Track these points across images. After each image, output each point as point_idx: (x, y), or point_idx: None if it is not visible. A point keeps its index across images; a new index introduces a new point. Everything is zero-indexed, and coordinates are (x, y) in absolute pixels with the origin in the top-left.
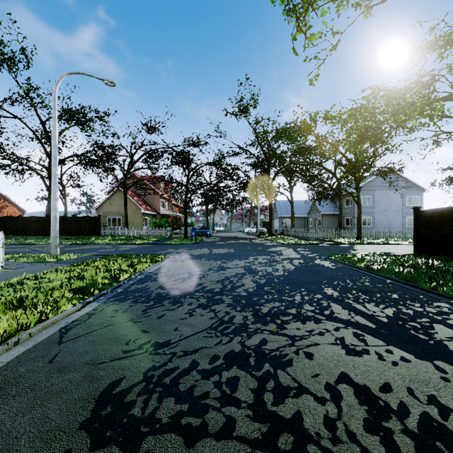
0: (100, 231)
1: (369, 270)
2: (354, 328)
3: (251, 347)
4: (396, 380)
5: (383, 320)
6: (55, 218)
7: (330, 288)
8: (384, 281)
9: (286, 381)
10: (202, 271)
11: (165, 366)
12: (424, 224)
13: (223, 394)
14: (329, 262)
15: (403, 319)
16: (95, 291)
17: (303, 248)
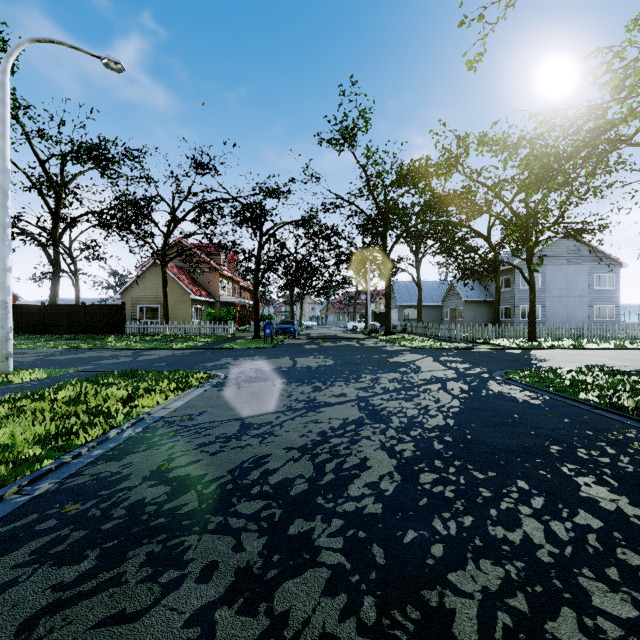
0: (124, 327)
1: (622, 412)
2: None
3: None
4: None
5: None
6: (4, 304)
7: (589, 478)
8: None
9: None
10: (270, 414)
11: None
12: None
13: None
14: (519, 389)
15: None
16: None
17: (449, 356)
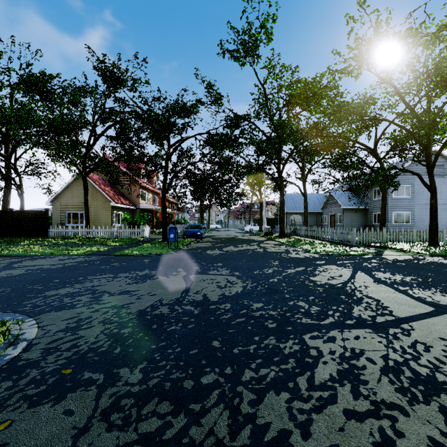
0: (47, 230)
1: None
2: None
3: None
4: None
5: None
6: None
7: None
8: None
9: None
10: None
11: None
12: None
13: None
14: None
15: None
16: None
17: (380, 269)
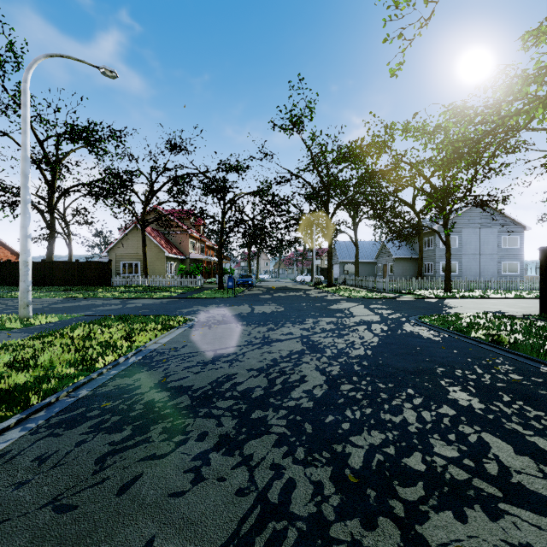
0: (110, 280)
1: (498, 346)
2: None
3: None
4: None
5: None
6: (26, 263)
7: (457, 387)
8: (538, 369)
9: None
10: (235, 347)
11: None
12: None
13: None
14: (426, 330)
15: None
16: (31, 400)
17: (377, 304)
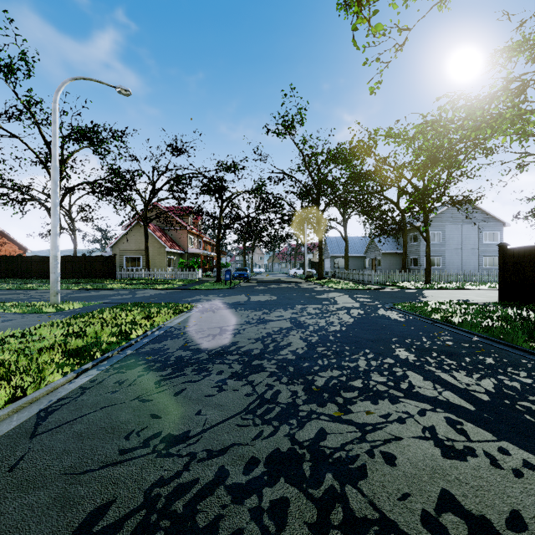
0: (115, 273)
1: (449, 324)
2: (446, 411)
3: (304, 443)
4: (528, 505)
5: (483, 397)
6: (55, 258)
7: (402, 349)
8: (470, 339)
9: (360, 508)
10: (237, 325)
11: (178, 478)
12: (512, 265)
13: (264, 534)
14: (396, 313)
15: (510, 396)
16: (96, 354)
17: (361, 294)
